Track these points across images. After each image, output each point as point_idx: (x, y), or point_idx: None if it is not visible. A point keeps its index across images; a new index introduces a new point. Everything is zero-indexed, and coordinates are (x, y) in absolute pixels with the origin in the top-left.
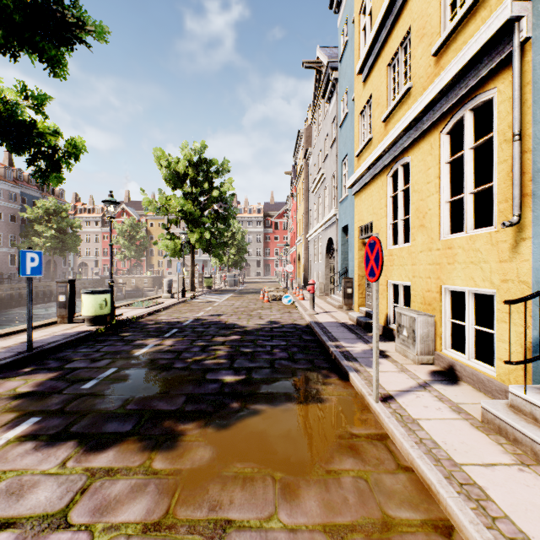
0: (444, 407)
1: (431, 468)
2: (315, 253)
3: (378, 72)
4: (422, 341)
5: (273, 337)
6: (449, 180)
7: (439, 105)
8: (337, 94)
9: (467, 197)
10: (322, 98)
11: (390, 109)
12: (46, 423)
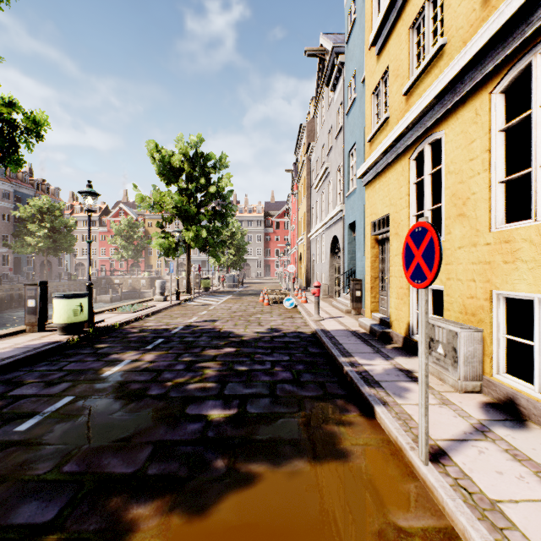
0: (527, 475)
1: None
2: (318, 253)
3: (397, 38)
4: (466, 362)
5: (274, 349)
6: (503, 153)
7: (491, 54)
8: (343, 80)
9: (538, 171)
10: (326, 85)
11: (414, 77)
12: None
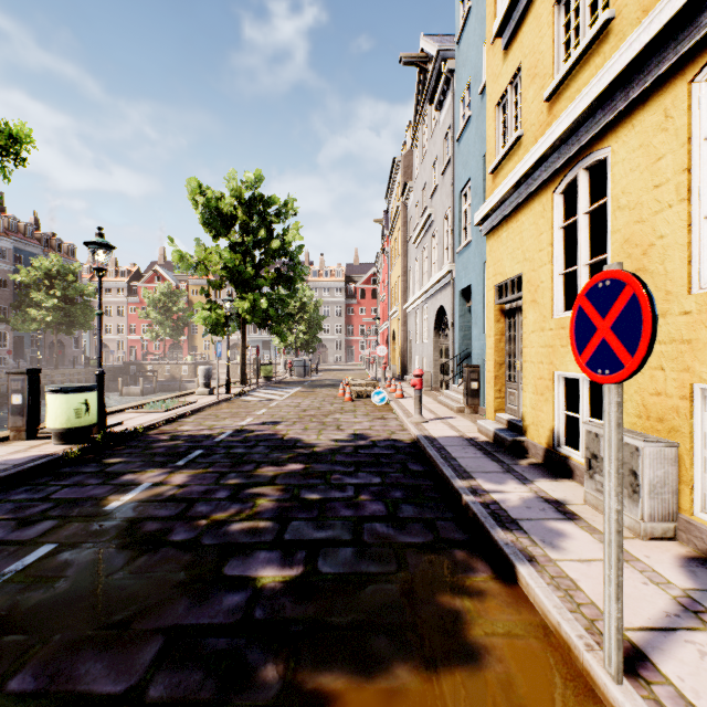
0: None
1: None
2: (418, 330)
3: (534, 22)
4: (652, 493)
5: (359, 466)
6: None
7: (694, 20)
8: (453, 94)
9: None
10: (430, 103)
11: (563, 72)
12: None
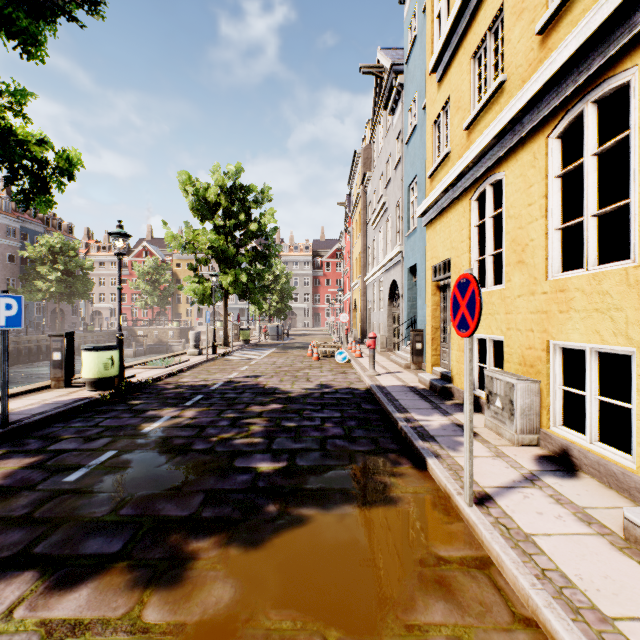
0: (566, 515)
1: (570, 628)
2: (375, 300)
3: (458, 67)
4: (523, 415)
5: (324, 405)
6: (560, 199)
7: (546, 98)
8: (403, 104)
9: (589, 220)
10: (384, 109)
11: (475, 112)
12: (1, 539)
